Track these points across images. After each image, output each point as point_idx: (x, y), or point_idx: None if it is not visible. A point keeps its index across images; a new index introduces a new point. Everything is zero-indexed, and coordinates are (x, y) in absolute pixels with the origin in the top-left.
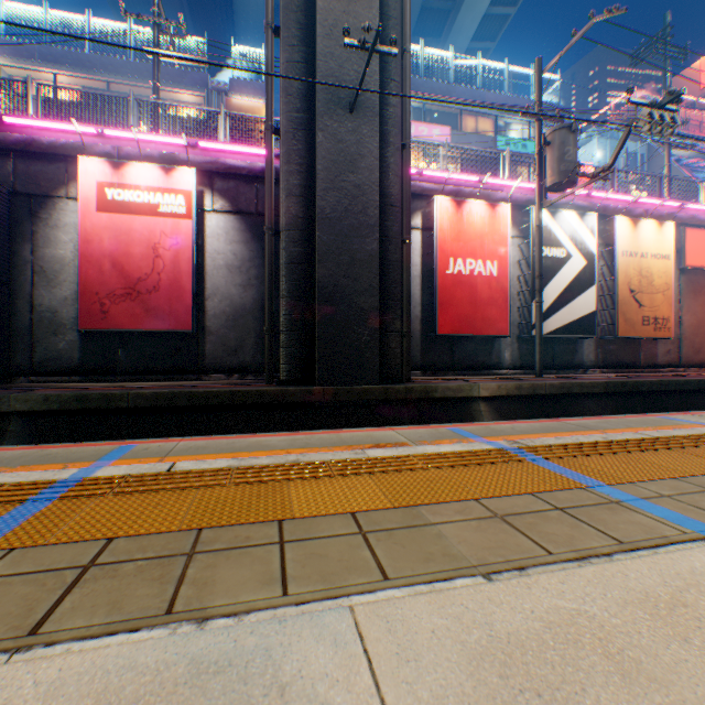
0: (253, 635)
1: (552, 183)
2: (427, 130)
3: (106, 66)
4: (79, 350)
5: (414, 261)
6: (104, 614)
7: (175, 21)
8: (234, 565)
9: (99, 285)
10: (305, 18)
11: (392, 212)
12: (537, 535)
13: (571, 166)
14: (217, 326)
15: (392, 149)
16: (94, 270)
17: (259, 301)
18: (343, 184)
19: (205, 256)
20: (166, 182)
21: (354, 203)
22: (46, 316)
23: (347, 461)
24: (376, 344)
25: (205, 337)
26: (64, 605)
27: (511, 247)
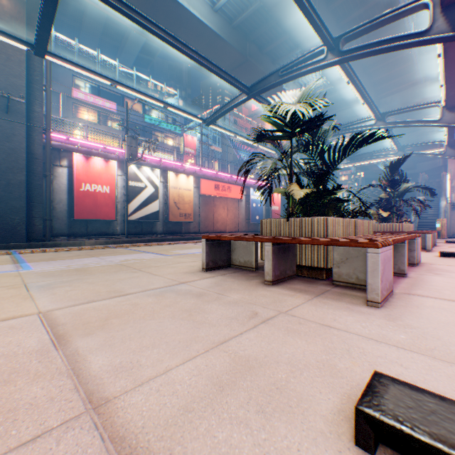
0: None
1: (127, 158)
2: (103, 102)
3: None
4: None
5: (64, 182)
6: None
7: None
8: None
9: None
10: None
11: (38, 162)
12: None
13: (134, 153)
14: None
15: (38, 132)
16: None
17: None
18: (3, 147)
19: None
20: None
21: (10, 156)
22: None
23: None
24: (25, 223)
25: None
26: None
27: (121, 180)
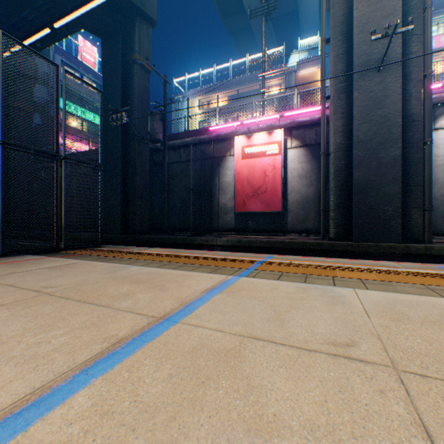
0: (326, 286)
1: None
2: None
3: (236, 83)
4: (234, 221)
5: (438, 153)
6: (289, 280)
7: (266, 41)
8: (318, 280)
9: (242, 192)
10: (345, 26)
11: (413, 125)
12: (442, 294)
13: None
14: (293, 208)
15: (413, 82)
16: (240, 186)
17: (316, 193)
18: (371, 118)
19: (286, 172)
20: (269, 139)
21: (380, 128)
22: (222, 207)
23: (362, 268)
24: (397, 216)
25: (286, 214)
26: (280, 278)
27: None
